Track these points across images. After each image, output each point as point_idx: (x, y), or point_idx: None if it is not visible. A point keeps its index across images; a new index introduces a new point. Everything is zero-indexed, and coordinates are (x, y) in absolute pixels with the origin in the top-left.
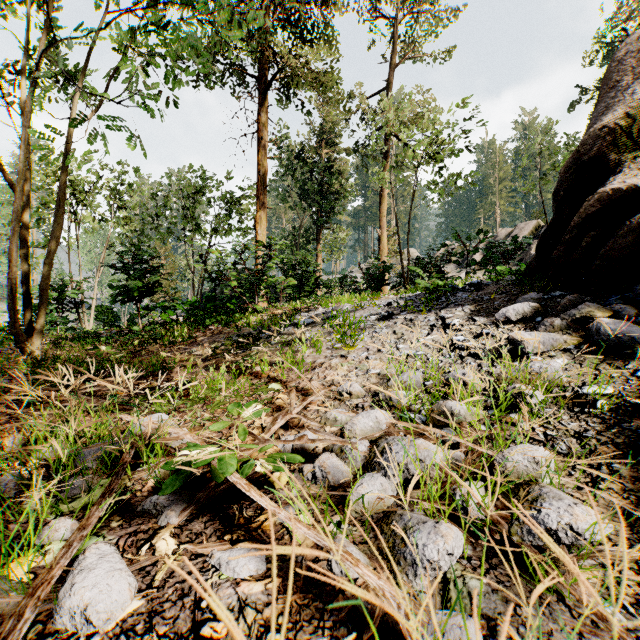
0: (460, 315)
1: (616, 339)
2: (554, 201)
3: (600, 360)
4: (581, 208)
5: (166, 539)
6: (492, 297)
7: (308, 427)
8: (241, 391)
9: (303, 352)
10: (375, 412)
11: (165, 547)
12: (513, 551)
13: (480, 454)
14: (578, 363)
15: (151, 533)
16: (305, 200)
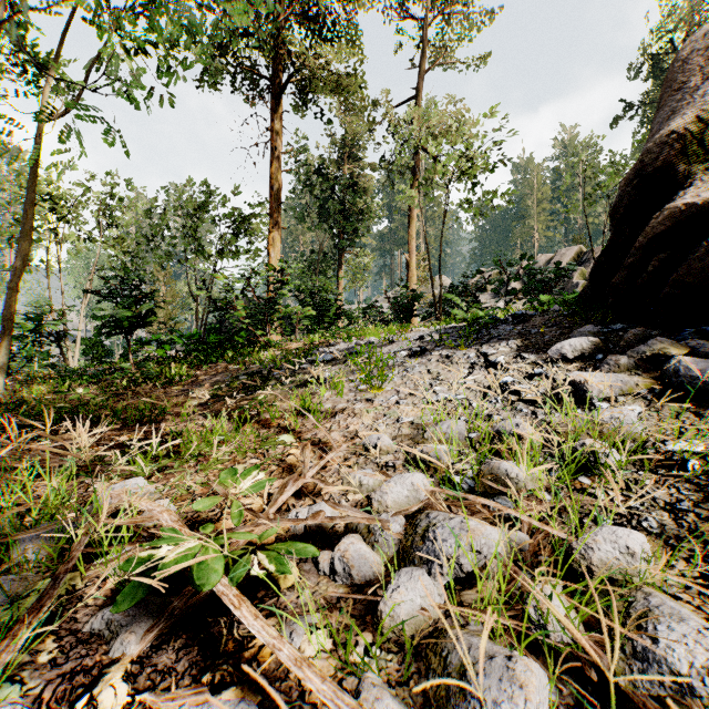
0: (505, 351)
1: (700, 382)
2: (612, 219)
3: (681, 408)
4: (647, 226)
5: (115, 685)
6: (541, 330)
7: (326, 494)
8: (245, 444)
9: (321, 395)
10: (411, 477)
11: (111, 700)
12: (616, 695)
13: (548, 534)
14: (654, 411)
15: (96, 672)
16: (325, 220)
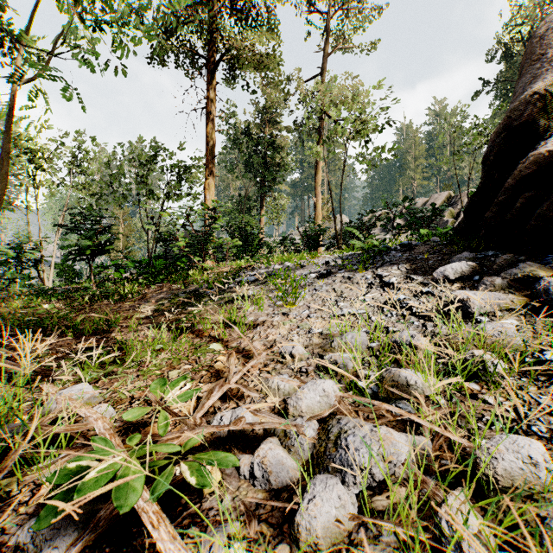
0: (397, 273)
1: None
2: (483, 166)
3: (552, 321)
4: (515, 170)
5: None
6: (426, 256)
7: (248, 398)
8: (181, 352)
9: (245, 309)
10: (322, 383)
11: None
12: None
13: (447, 438)
14: (529, 324)
15: None
16: (250, 171)
